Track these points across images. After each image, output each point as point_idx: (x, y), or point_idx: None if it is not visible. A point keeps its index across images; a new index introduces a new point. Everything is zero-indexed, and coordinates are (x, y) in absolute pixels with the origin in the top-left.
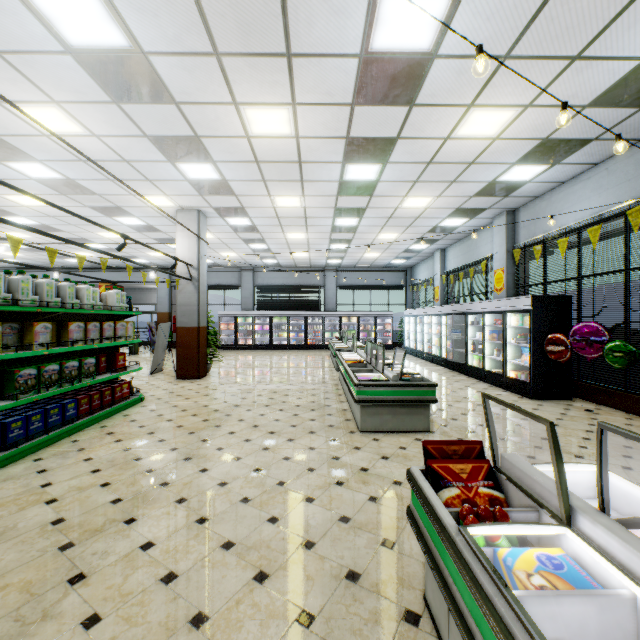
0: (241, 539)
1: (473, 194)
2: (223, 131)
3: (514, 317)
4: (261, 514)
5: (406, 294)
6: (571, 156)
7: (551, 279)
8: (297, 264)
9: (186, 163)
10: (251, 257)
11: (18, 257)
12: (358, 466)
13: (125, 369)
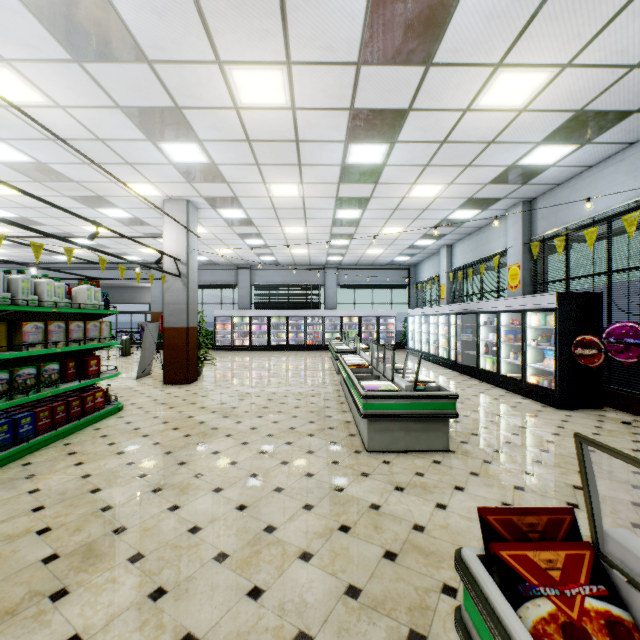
0: (207, 630)
1: (488, 181)
2: (207, 100)
3: (535, 316)
4: (239, 582)
5: (409, 293)
6: (605, 133)
7: (576, 274)
8: (296, 262)
9: (169, 142)
10: (248, 254)
11: (4, 254)
12: (367, 501)
13: (98, 375)
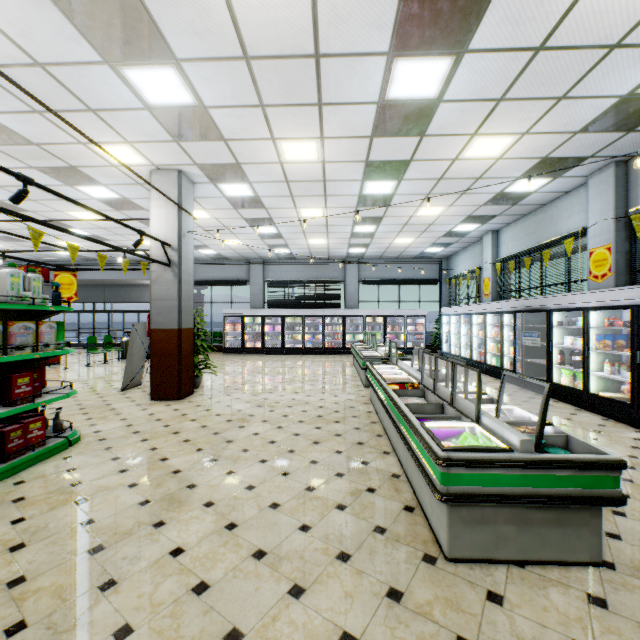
0: None
1: (581, 127)
2: None
3: None
4: None
5: (441, 289)
6: None
7: None
8: (313, 255)
9: (134, 67)
10: (259, 246)
11: None
12: None
13: (33, 399)
